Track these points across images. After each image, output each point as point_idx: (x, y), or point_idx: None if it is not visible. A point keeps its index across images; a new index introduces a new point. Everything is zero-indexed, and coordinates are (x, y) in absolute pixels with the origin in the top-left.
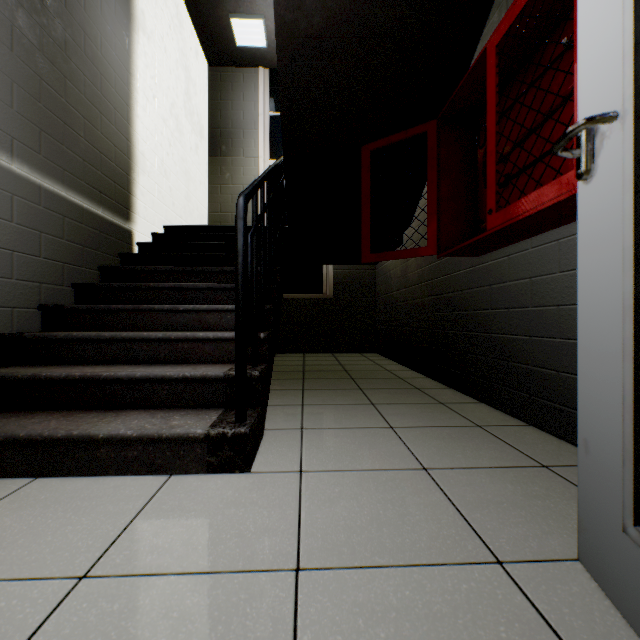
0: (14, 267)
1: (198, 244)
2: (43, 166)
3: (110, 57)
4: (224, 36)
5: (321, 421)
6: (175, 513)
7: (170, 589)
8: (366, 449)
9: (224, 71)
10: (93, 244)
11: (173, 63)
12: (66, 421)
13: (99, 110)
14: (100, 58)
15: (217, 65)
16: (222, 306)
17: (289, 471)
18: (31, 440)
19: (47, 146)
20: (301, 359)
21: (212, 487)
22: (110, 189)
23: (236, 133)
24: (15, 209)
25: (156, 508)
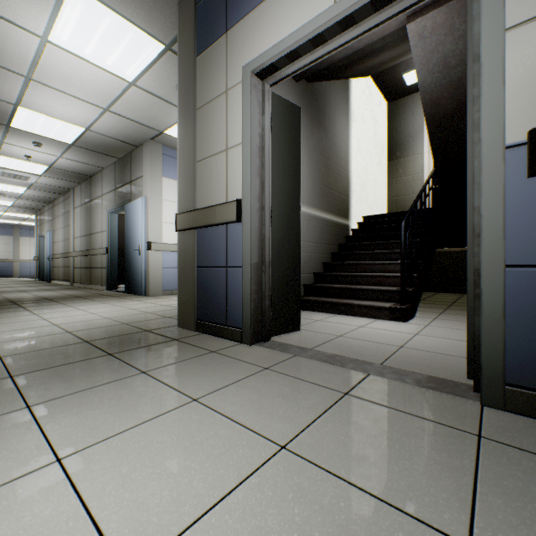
0: (317, 249)
1: (382, 227)
2: (323, 209)
3: (341, 147)
4: (397, 85)
5: (447, 318)
6: (380, 324)
7: (382, 330)
8: (463, 326)
9: (398, 102)
10: (336, 235)
11: (367, 123)
12: (343, 300)
13: (338, 175)
14: (338, 151)
15: (393, 100)
16: (395, 261)
17: (421, 324)
18: (336, 303)
19: (324, 201)
20: (457, 296)
21: (391, 323)
22: (341, 208)
23: (406, 141)
24: (317, 228)
25: (374, 323)
